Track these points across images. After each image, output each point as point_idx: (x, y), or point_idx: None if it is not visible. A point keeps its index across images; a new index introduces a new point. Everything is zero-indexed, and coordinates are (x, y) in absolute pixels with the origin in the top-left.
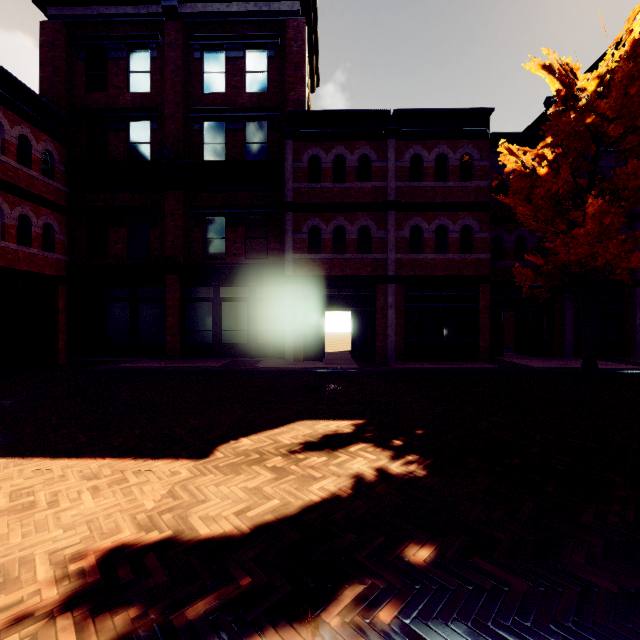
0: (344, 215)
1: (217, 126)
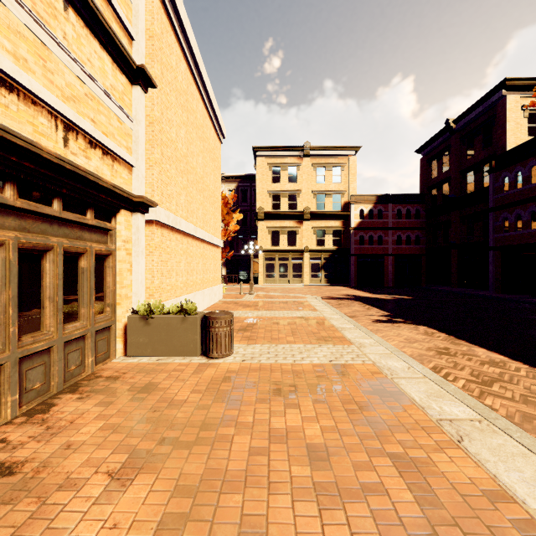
0: (520, 207)
1: (472, 173)
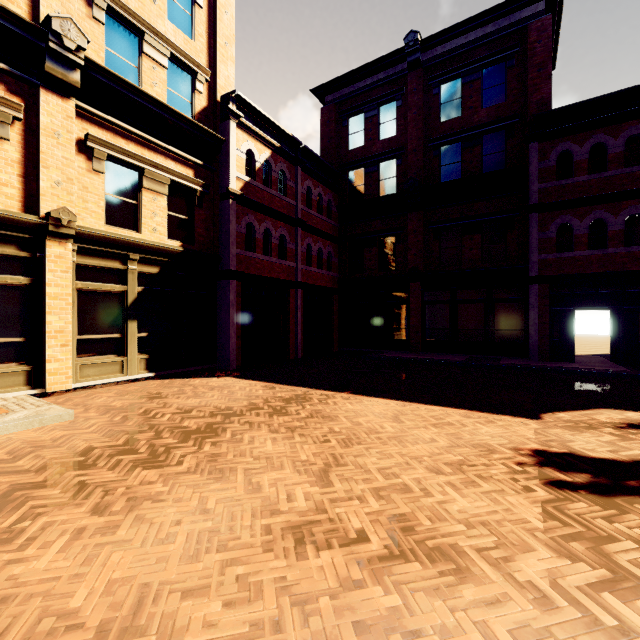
0: (604, 207)
1: (453, 148)
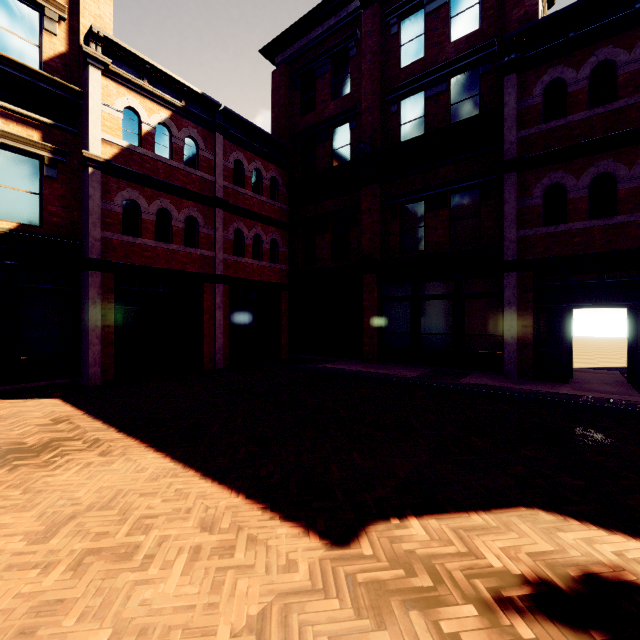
0: (612, 154)
1: (415, 99)
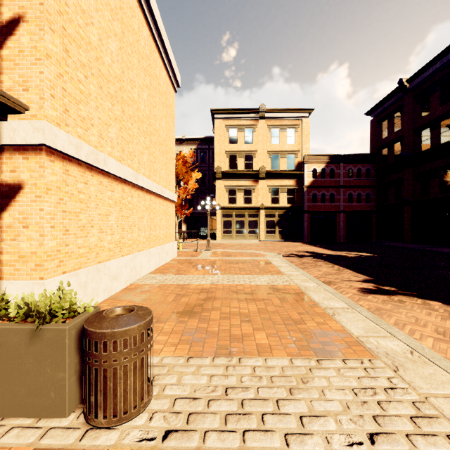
0: None
1: (427, 131)
